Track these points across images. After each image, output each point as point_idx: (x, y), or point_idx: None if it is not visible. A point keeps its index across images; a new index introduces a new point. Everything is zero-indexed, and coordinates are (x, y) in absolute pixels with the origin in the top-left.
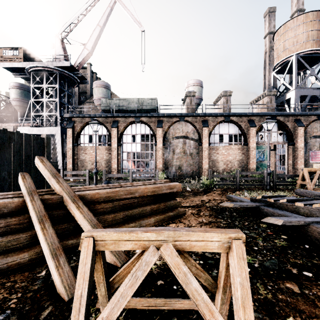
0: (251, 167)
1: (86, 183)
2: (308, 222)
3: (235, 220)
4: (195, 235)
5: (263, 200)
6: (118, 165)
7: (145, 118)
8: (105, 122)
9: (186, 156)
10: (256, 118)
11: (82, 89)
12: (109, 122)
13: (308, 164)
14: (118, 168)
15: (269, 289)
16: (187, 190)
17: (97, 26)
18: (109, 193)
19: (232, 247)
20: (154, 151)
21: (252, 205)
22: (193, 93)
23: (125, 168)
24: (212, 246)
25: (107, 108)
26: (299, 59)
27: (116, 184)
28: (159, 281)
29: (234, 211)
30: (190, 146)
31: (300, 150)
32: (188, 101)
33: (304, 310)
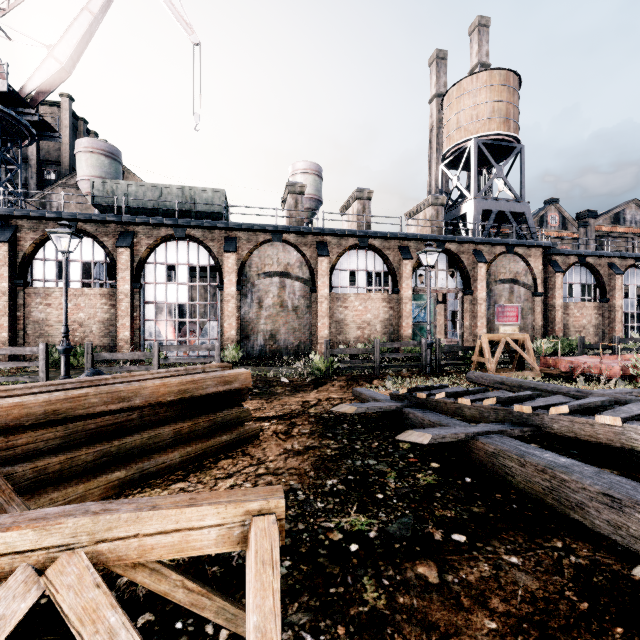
0: (405, 333)
1: (39, 376)
2: (472, 434)
3: (357, 440)
4: (156, 518)
5: (411, 395)
6: (134, 332)
7: (199, 231)
8: (100, 233)
9: (285, 313)
10: (412, 243)
11: (47, 154)
12: (112, 235)
13: (493, 328)
14: (133, 339)
15: (385, 587)
16: (281, 381)
17: (83, 11)
18: (55, 403)
19: (249, 536)
20: (219, 302)
21: (389, 408)
22: (300, 187)
23: (151, 339)
24: (201, 541)
25: (107, 202)
26: (481, 147)
27: (89, 379)
28: (143, 617)
29: (359, 421)
30: (293, 293)
31: (481, 303)
32: (291, 203)
33: (438, 623)
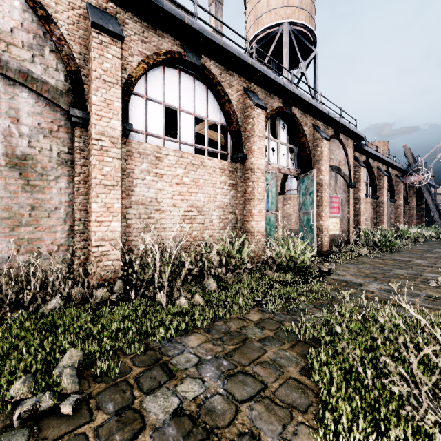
0: (257, 226)
1: None
2: None
3: None
4: None
5: None
6: None
7: None
8: None
9: None
10: (260, 91)
11: None
12: None
13: None
14: None
15: None
16: None
17: None
18: None
19: None
20: None
21: None
22: None
23: None
24: None
25: None
26: (291, 34)
27: None
28: None
29: None
30: (12, 116)
31: (325, 188)
32: None
33: None
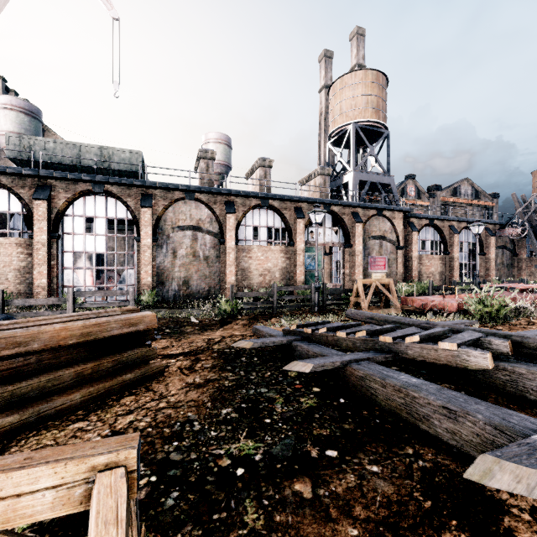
0: (299, 279)
1: None
2: (346, 362)
3: (253, 371)
4: None
5: (299, 331)
6: (52, 280)
7: (116, 187)
8: (16, 185)
9: (197, 262)
10: (305, 205)
11: None
12: (28, 187)
13: (367, 274)
14: (51, 286)
15: (264, 507)
16: (191, 322)
17: None
18: None
19: (91, 495)
20: (136, 252)
21: (281, 342)
22: (211, 153)
23: (69, 286)
24: (33, 507)
25: (24, 157)
26: (358, 130)
27: None
28: None
29: (256, 354)
30: (204, 245)
31: (358, 254)
32: (203, 167)
33: (309, 536)
